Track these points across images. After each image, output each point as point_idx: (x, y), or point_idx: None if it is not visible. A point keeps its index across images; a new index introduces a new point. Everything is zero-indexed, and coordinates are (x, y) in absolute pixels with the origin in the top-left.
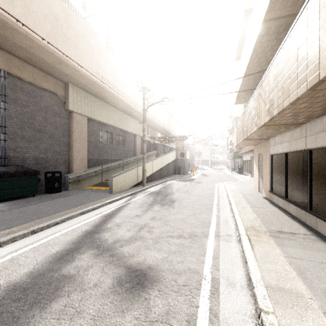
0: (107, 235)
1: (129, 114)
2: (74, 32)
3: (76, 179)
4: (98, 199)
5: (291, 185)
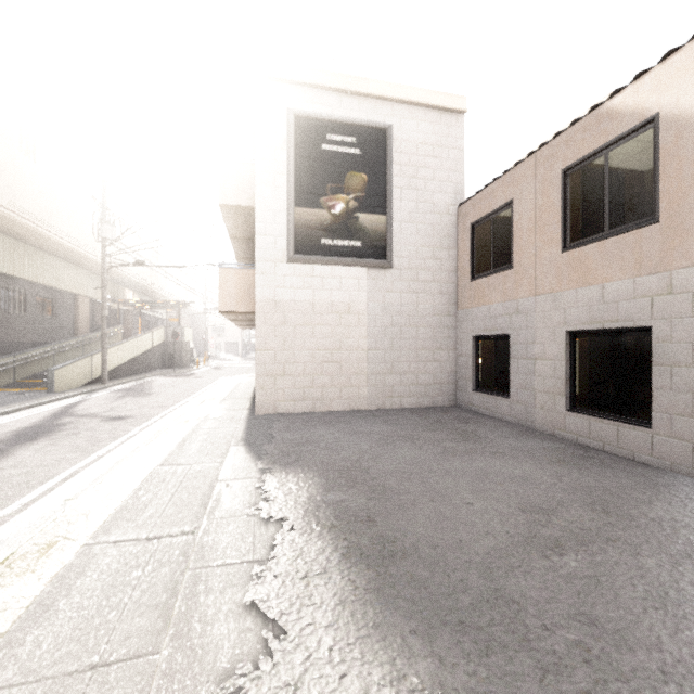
0: (79, 413)
1: (65, 259)
2: None
3: None
4: (36, 398)
5: None
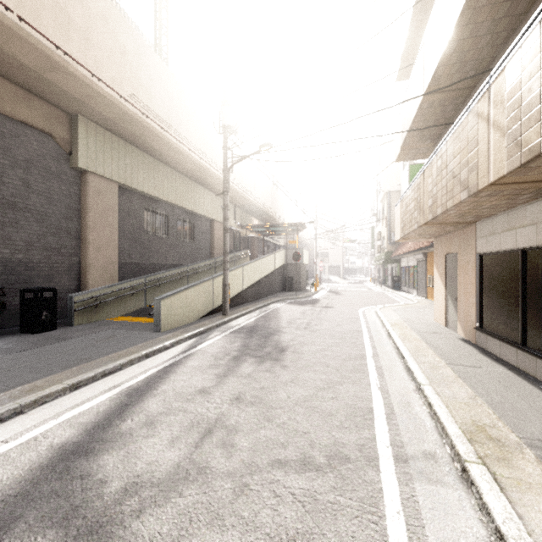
0: (112, 460)
1: (201, 183)
2: (83, 8)
3: (91, 302)
4: (125, 346)
5: (539, 318)
